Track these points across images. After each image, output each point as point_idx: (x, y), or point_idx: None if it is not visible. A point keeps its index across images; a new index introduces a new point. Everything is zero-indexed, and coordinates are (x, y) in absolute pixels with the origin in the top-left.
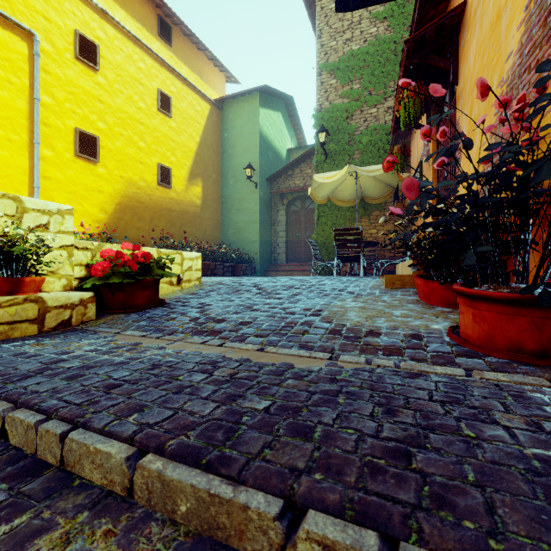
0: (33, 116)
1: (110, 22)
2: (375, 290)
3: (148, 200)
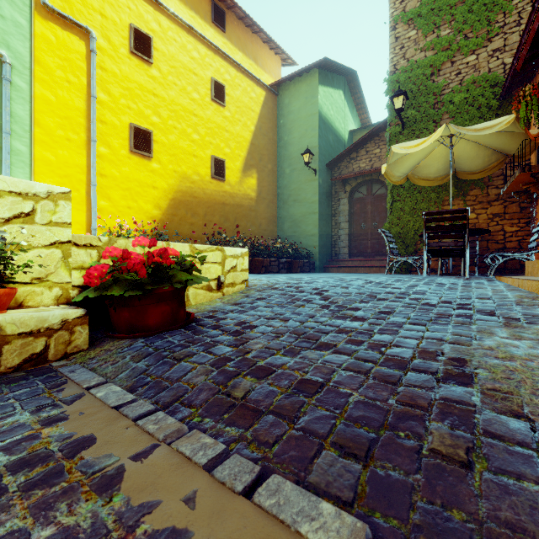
0: (90, 114)
1: (164, 13)
2: (535, 309)
3: (202, 194)
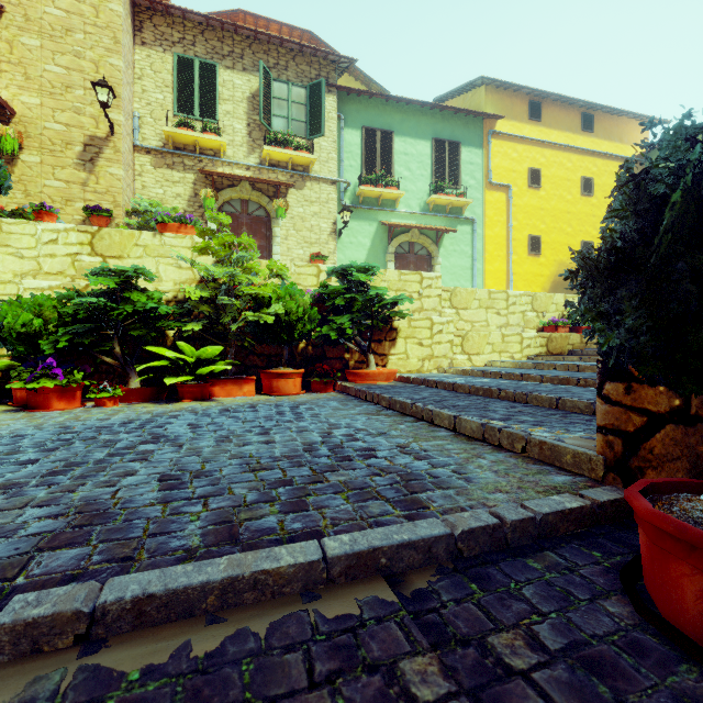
0: (508, 237)
1: (547, 147)
2: None
3: None
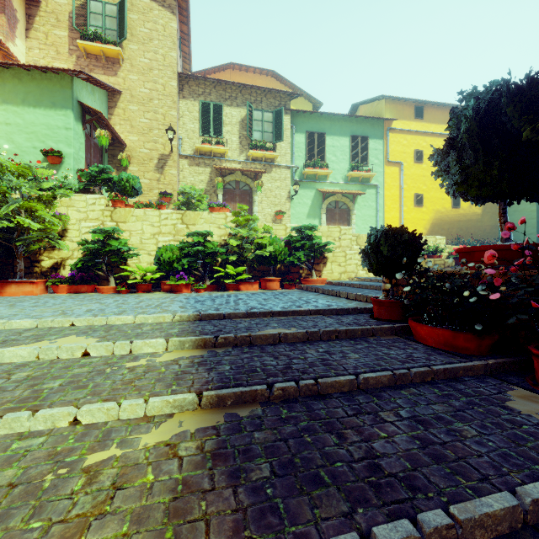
0: (400, 195)
1: (428, 135)
2: None
3: (446, 218)
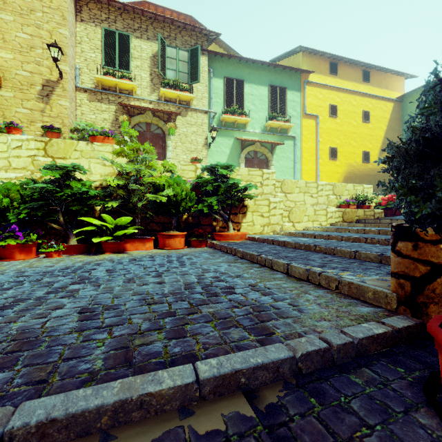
0: (316, 148)
1: (341, 91)
2: None
3: (357, 172)
